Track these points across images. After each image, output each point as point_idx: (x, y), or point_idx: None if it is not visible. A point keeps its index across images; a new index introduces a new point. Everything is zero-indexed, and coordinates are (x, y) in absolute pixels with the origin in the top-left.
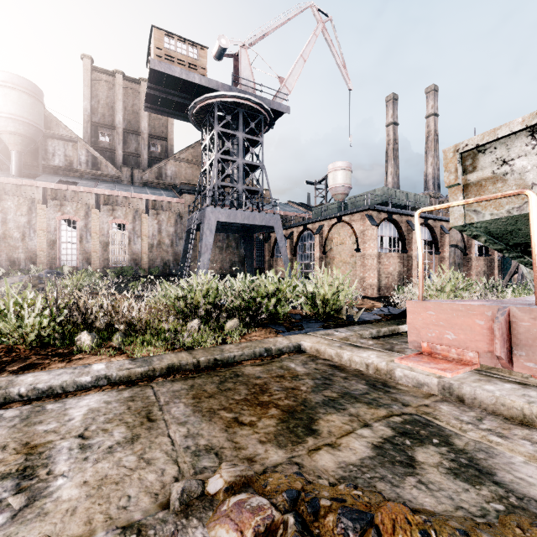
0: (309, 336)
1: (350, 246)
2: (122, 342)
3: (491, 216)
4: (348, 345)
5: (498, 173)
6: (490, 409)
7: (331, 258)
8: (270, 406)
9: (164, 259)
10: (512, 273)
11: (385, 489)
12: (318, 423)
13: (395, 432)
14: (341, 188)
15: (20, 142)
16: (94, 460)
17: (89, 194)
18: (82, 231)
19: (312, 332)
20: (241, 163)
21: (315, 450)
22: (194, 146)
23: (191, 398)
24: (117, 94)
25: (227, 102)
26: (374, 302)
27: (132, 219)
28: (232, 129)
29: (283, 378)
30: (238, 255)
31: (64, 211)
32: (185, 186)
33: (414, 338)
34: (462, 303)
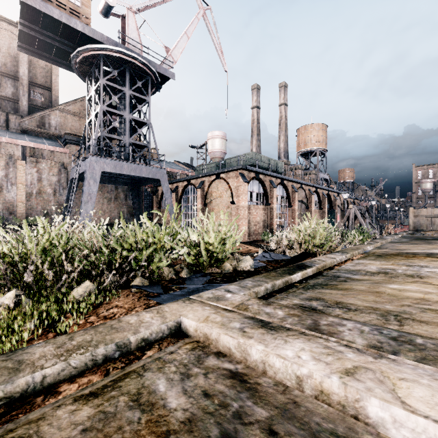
0: (192, 304)
1: (226, 199)
2: None
3: None
4: (253, 323)
5: None
6: None
7: (211, 209)
8: None
9: (45, 208)
10: (345, 220)
11: None
12: None
13: None
14: (218, 153)
15: None
16: None
17: None
18: None
19: (196, 295)
20: (128, 118)
21: None
22: (81, 100)
23: None
24: None
25: (114, 57)
26: (248, 246)
27: (5, 165)
28: (119, 85)
29: None
30: (127, 206)
31: None
32: (70, 137)
33: None
34: None
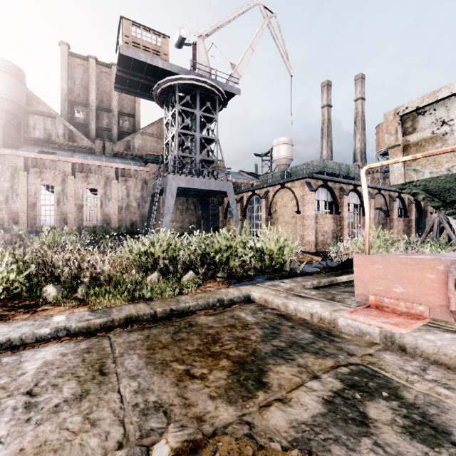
0: (257, 287)
1: (291, 208)
2: (85, 294)
3: (430, 174)
4: (293, 295)
5: (438, 133)
6: (432, 358)
7: (276, 218)
8: (221, 357)
9: (131, 220)
10: (428, 231)
11: (341, 454)
12: (268, 375)
13: (344, 384)
14: (284, 159)
15: (4, 116)
16: (34, 423)
17: (65, 162)
18: (59, 195)
19: (260, 283)
20: (198, 137)
21: (265, 406)
22: (158, 122)
23: (146, 349)
24: (91, 76)
25: (187, 84)
26: (312, 256)
27: (104, 185)
28: (190, 108)
29: (234, 328)
30: (196, 216)
31: (43, 177)
32: (150, 157)
33: (360, 291)
34: (411, 257)
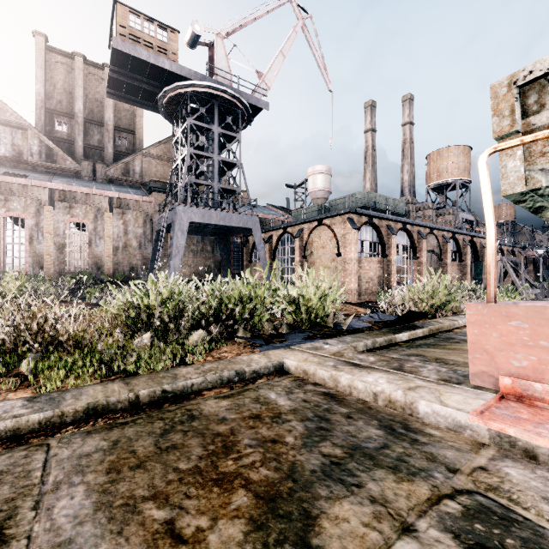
0: (293, 351)
1: (331, 250)
2: (34, 368)
3: None
4: (345, 363)
5: None
6: None
7: (312, 262)
8: (236, 485)
9: (130, 263)
10: None
11: None
12: (320, 527)
13: (463, 546)
14: (321, 192)
15: None
16: None
17: (41, 188)
18: (32, 230)
19: (296, 346)
20: (216, 159)
21: None
22: (165, 141)
23: (105, 470)
24: (77, 79)
25: (201, 93)
26: (357, 308)
27: (94, 218)
28: (206, 123)
29: (259, 421)
30: (214, 259)
31: (9, 207)
32: (155, 184)
33: (481, 368)
34: None
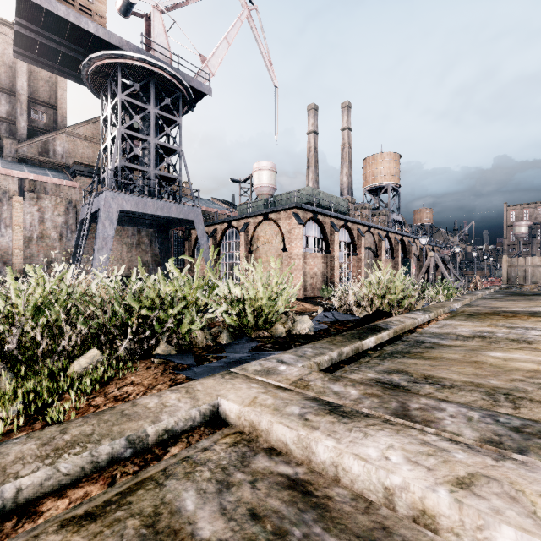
0: (234, 380)
1: (276, 245)
2: None
3: None
4: (317, 408)
5: None
6: None
7: (257, 257)
8: None
9: (48, 257)
10: (424, 272)
11: None
12: None
13: None
14: (267, 188)
15: None
16: None
17: None
18: None
19: (240, 367)
20: (153, 143)
21: None
22: (95, 121)
23: None
24: None
25: (135, 67)
26: (304, 304)
27: None
28: (142, 102)
29: None
30: (152, 254)
31: None
32: (81, 167)
33: None
34: None
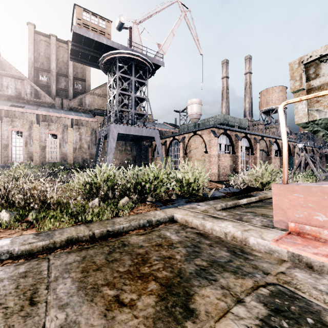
0: (179, 209)
1: (201, 149)
2: (35, 218)
3: None
4: (209, 216)
5: None
6: None
7: (190, 157)
8: (150, 279)
9: (83, 157)
10: (297, 165)
11: None
12: (194, 299)
13: (268, 309)
14: (196, 115)
15: None
16: None
17: (32, 114)
18: (27, 138)
19: (181, 206)
20: (133, 96)
21: None
22: (103, 85)
23: (80, 271)
24: (52, 50)
25: (125, 57)
26: (217, 184)
27: (62, 131)
28: (127, 75)
29: (161, 247)
30: (132, 155)
31: (14, 125)
32: (98, 111)
33: (279, 218)
34: None
